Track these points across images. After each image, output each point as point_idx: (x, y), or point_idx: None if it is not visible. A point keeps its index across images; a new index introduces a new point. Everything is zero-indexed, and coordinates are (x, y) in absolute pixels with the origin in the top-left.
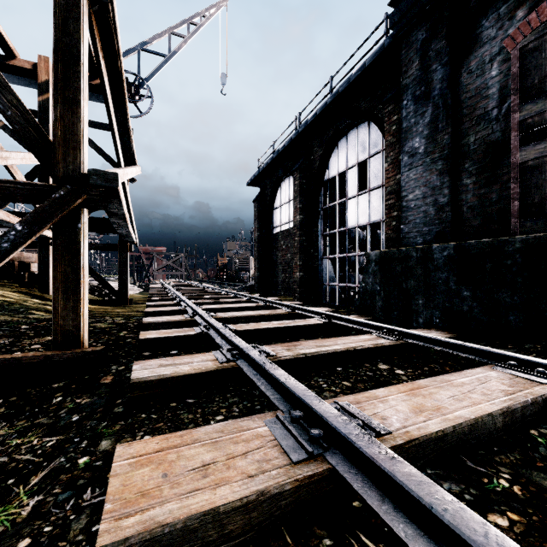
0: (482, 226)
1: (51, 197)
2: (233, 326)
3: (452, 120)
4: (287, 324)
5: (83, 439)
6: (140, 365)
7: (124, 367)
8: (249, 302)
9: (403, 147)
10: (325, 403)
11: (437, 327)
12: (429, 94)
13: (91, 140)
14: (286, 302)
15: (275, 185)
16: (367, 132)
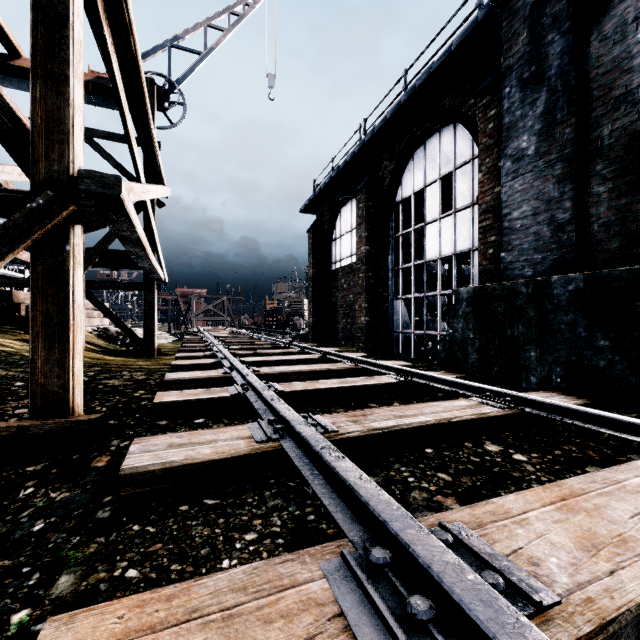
0: (622, 249)
1: (26, 206)
2: (280, 386)
3: (577, 107)
4: (351, 383)
5: (35, 570)
6: (141, 444)
7: (128, 443)
8: (303, 354)
9: (505, 149)
10: (429, 536)
11: (558, 389)
12: (542, 75)
13: (111, 156)
14: (349, 354)
15: (334, 211)
16: (453, 137)
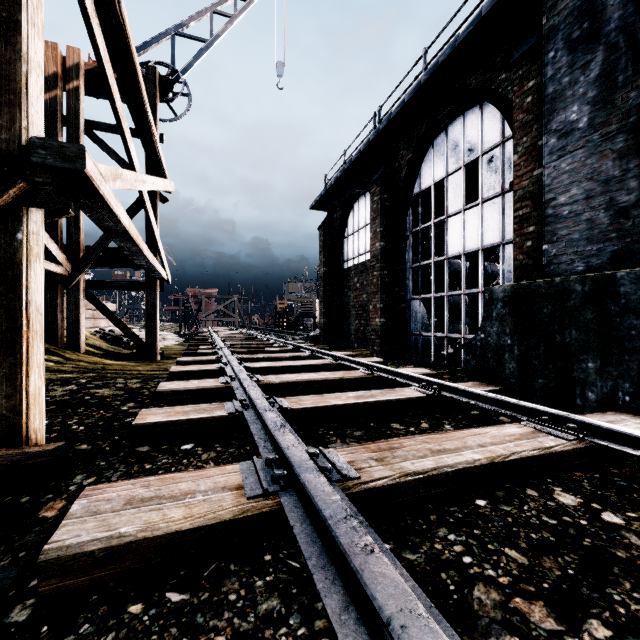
0: None
1: None
2: (286, 401)
3: None
4: (369, 397)
5: None
6: (89, 500)
7: (93, 480)
8: (313, 358)
9: (548, 124)
10: None
11: (626, 410)
12: (598, 31)
13: (112, 149)
14: (363, 359)
15: (346, 207)
16: (479, 119)
